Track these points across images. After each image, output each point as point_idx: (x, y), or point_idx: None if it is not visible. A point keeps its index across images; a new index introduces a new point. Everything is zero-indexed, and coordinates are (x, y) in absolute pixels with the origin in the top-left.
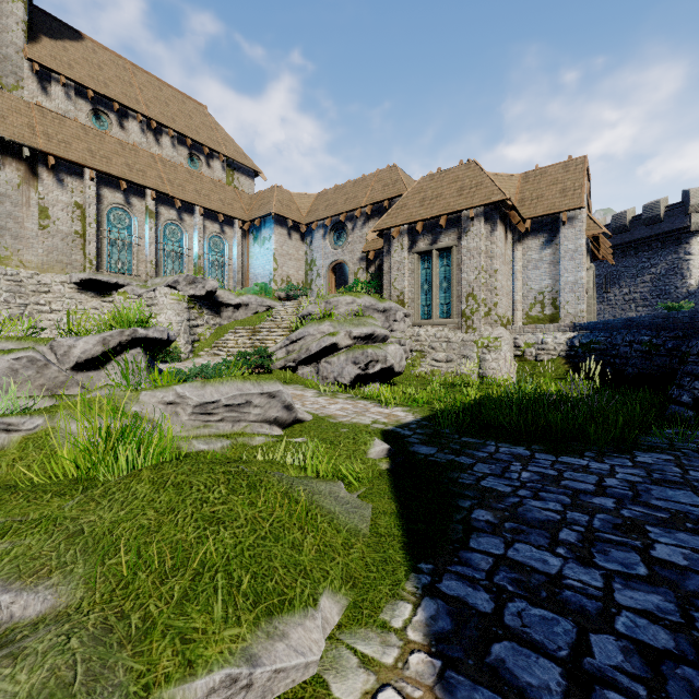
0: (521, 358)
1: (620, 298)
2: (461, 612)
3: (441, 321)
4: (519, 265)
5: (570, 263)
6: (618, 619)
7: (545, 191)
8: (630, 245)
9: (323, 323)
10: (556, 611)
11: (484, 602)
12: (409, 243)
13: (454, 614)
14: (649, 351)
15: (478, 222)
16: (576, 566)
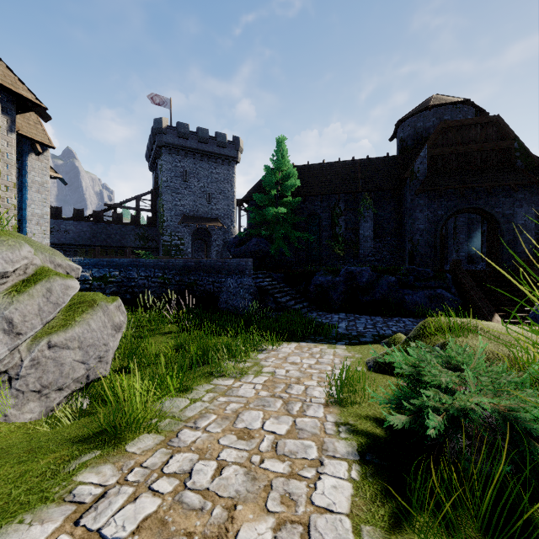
0: None
1: None
2: None
3: None
4: None
5: (38, 196)
6: None
7: None
8: None
9: (16, 242)
10: None
11: None
12: None
13: None
14: (164, 282)
15: None
16: None
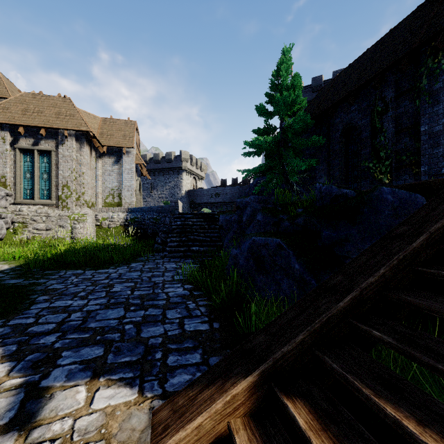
0: (100, 226)
1: (157, 196)
2: (17, 326)
3: (42, 201)
4: (100, 172)
5: (128, 176)
6: (85, 308)
7: (115, 133)
8: (161, 170)
9: None
10: (63, 313)
11: (31, 320)
12: (11, 139)
13: (14, 328)
14: (156, 222)
15: (71, 139)
16: (79, 301)
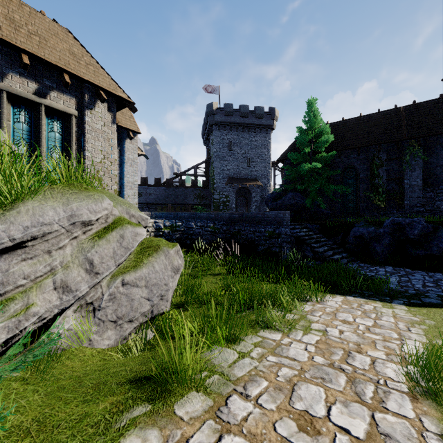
0: None
1: None
2: None
3: None
4: None
5: (131, 168)
6: None
7: None
8: None
9: (99, 196)
10: None
11: None
12: None
13: None
14: (214, 231)
15: (104, 106)
16: None
